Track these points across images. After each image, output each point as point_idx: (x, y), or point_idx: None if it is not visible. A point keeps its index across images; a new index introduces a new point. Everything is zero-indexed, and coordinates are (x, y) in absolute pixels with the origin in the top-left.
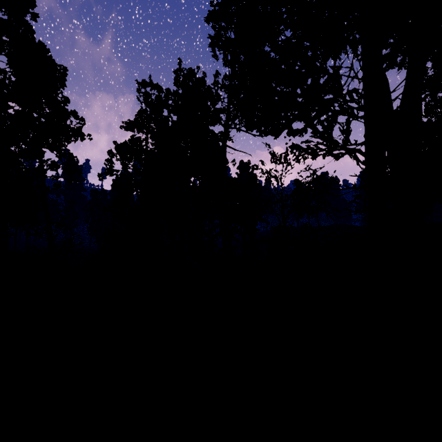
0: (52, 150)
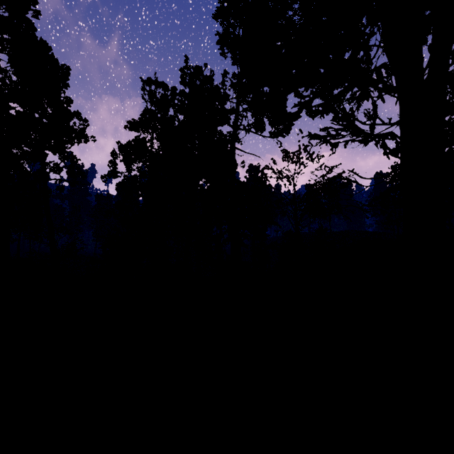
0: (55, 152)
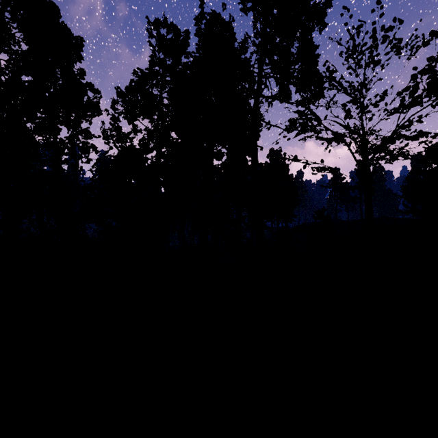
0: (65, 123)
